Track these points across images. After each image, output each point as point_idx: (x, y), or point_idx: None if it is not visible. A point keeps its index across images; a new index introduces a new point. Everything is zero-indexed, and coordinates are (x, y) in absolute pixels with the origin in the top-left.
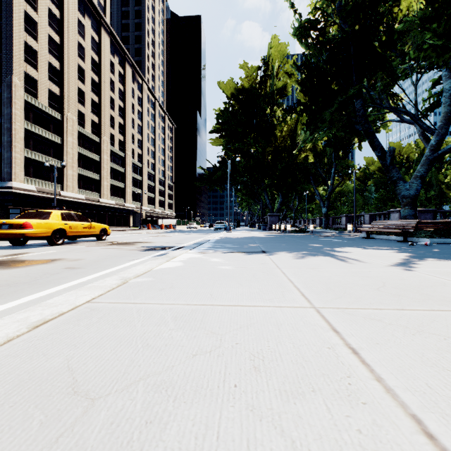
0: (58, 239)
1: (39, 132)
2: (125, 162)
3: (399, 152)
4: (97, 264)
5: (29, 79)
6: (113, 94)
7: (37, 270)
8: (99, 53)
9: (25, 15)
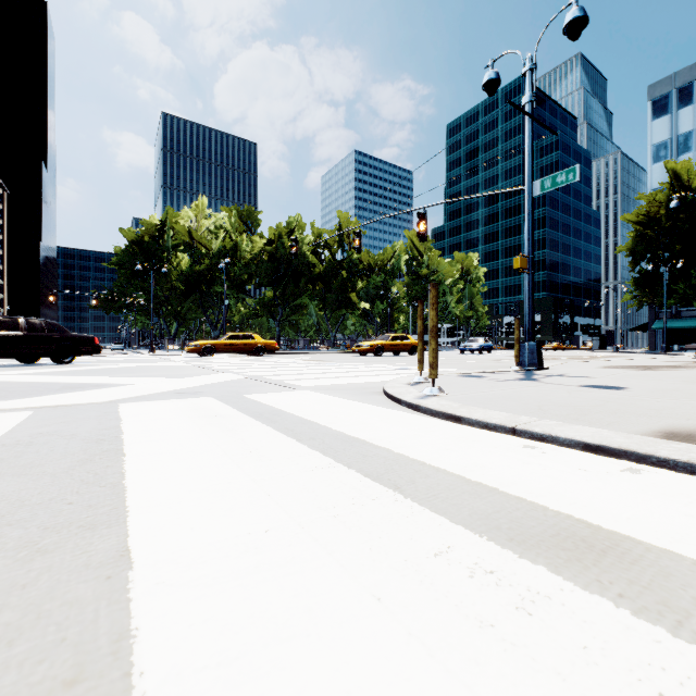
0: None
1: None
2: None
3: None
4: None
5: None
6: None
7: None
8: None
9: None
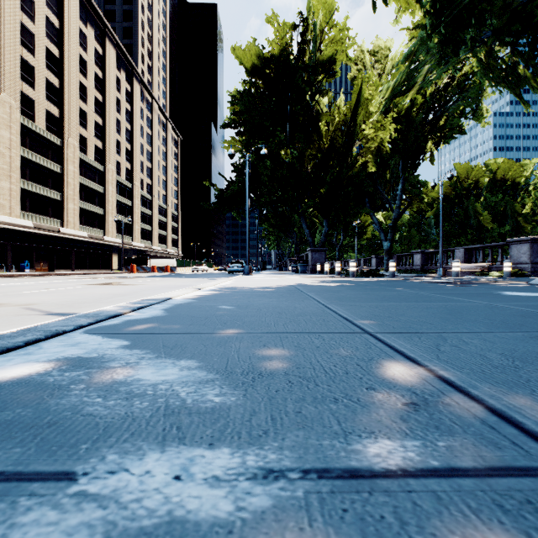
0: None
1: None
2: (105, 178)
3: (466, 175)
4: None
5: None
6: (86, 80)
7: None
8: (60, 16)
9: None
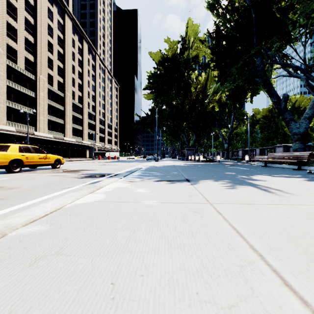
0: (15, 167)
1: (18, 88)
2: (83, 111)
3: None
4: (26, 194)
5: (10, 49)
6: (74, 62)
7: None
8: (63, 33)
9: (7, 2)
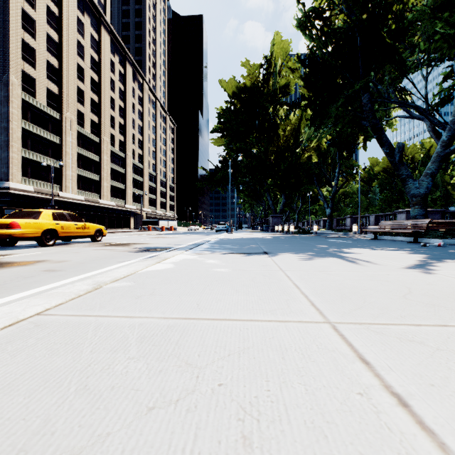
0: (48, 240)
1: (37, 131)
2: (126, 163)
3: (404, 153)
4: (81, 266)
5: (26, 77)
6: (114, 94)
7: (11, 273)
8: (98, 52)
9: (23, 12)
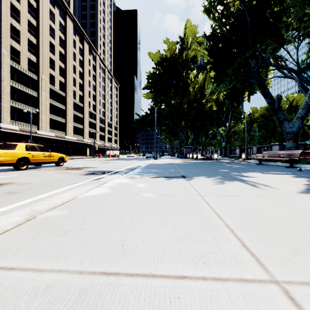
0: (22, 165)
1: (21, 88)
2: (84, 110)
3: None
4: (38, 188)
5: (14, 50)
6: (75, 63)
7: None
8: (64, 34)
9: (11, 4)
